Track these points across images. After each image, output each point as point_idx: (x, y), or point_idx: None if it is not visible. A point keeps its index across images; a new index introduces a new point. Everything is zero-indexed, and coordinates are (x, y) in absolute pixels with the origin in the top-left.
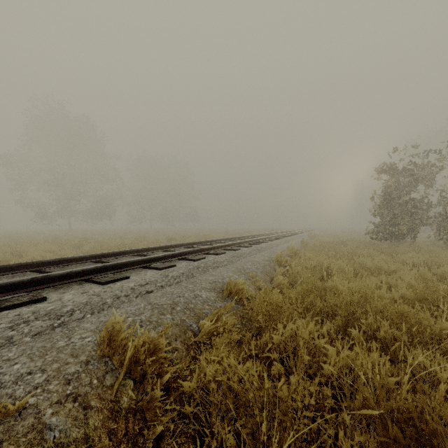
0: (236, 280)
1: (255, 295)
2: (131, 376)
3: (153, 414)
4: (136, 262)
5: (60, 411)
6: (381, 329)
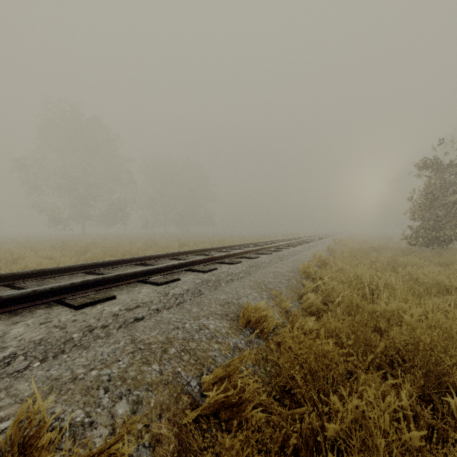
0: (255, 300)
1: (281, 322)
2: None
3: None
4: (130, 276)
5: None
6: None
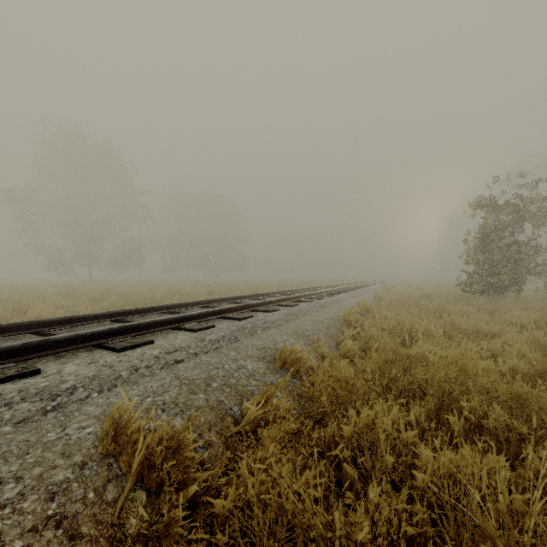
0: (292, 345)
1: (317, 366)
2: (143, 486)
3: (172, 545)
4: (164, 322)
5: (34, 543)
6: (491, 416)
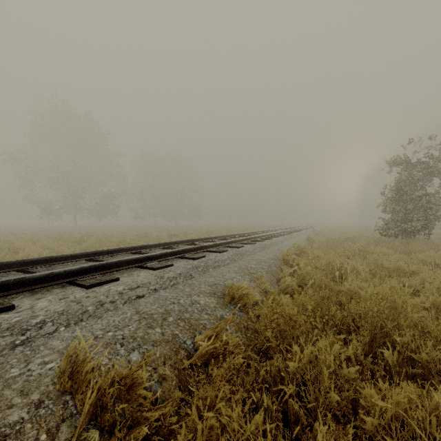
0: (239, 282)
1: (261, 300)
2: (97, 425)
3: None
4: (129, 262)
5: None
6: (423, 351)
